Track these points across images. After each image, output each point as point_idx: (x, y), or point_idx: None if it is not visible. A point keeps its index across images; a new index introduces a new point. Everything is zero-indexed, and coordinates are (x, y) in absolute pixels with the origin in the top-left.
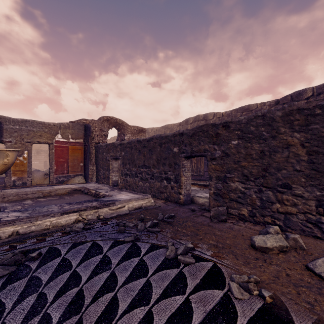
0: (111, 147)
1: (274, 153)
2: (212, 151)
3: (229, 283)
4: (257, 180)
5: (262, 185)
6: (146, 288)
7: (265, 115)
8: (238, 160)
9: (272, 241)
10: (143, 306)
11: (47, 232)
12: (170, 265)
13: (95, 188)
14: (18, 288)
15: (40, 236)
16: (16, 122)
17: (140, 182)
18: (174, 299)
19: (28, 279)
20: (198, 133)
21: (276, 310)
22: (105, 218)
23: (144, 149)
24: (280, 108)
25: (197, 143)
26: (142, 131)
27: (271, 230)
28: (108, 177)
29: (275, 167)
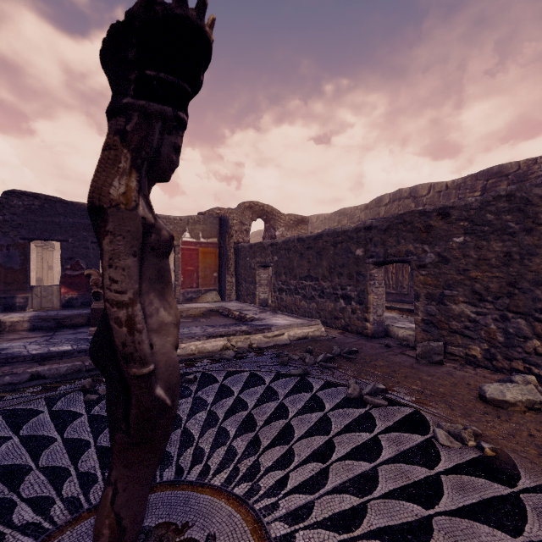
0: (257, 248)
1: (529, 257)
2: (419, 254)
3: (434, 429)
4: (498, 301)
5: (508, 308)
6: (323, 421)
7: (513, 195)
8: (465, 268)
9: (516, 392)
10: (322, 435)
11: (193, 357)
12: (353, 404)
13: (238, 309)
14: (187, 404)
15: (187, 361)
16: None
17: (302, 302)
18: (359, 435)
19: (192, 398)
20: (397, 226)
21: (498, 463)
22: (259, 348)
23: (308, 251)
24: (540, 182)
25: (395, 242)
26: (302, 222)
27: (517, 378)
28: (253, 294)
29: (530, 280)
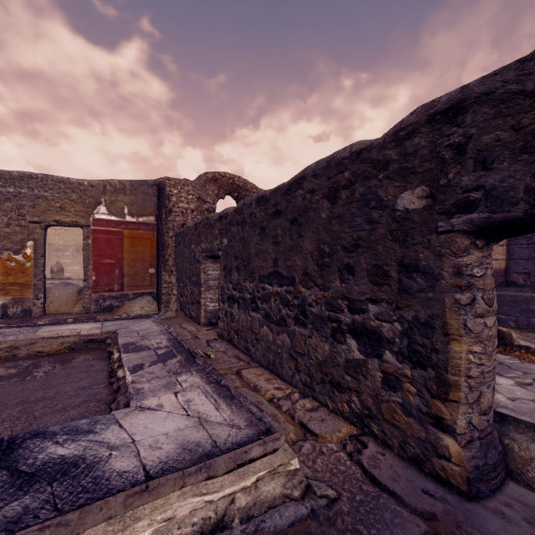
0: (202, 227)
1: None
2: None
3: None
4: None
5: None
6: None
7: None
8: None
9: None
10: None
11: None
12: None
13: (128, 342)
14: None
15: None
16: (10, 179)
17: (264, 327)
18: None
19: None
20: None
21: None
22: None
23: (274, 220)
24: None
25: None
26: None
27: None
28: (198, 302)
29: None
